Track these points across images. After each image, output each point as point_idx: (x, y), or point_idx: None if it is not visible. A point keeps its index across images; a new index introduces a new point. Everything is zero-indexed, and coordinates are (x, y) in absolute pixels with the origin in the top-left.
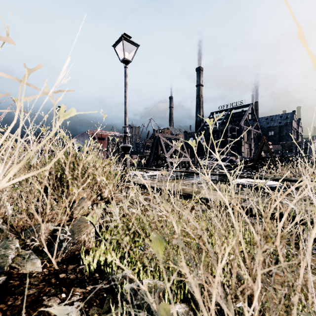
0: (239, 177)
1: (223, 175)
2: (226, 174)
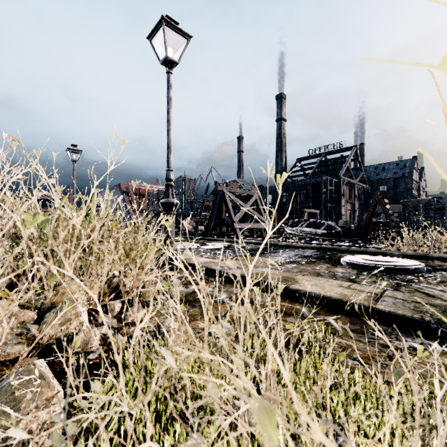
0: (347, 251)
1: (323, 249)
2: (327, 247)
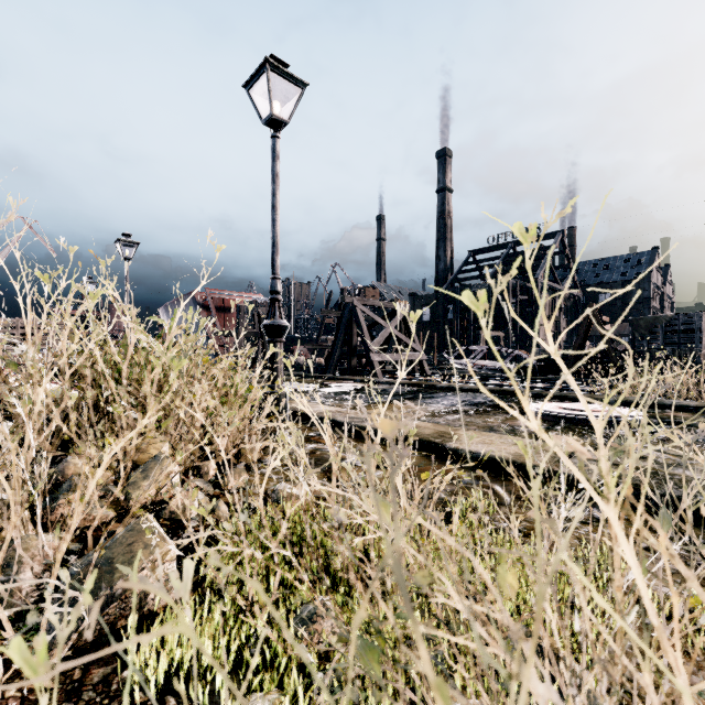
0: (540, 396)
1: (504, 393)
2: (509, 390)
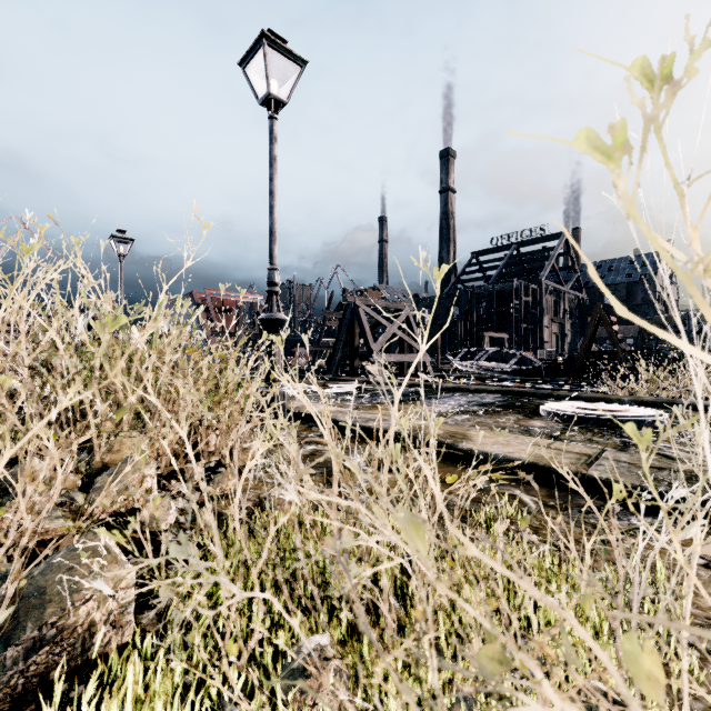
0: (550, 396)
1: (512, 393)
2: (518, 391)
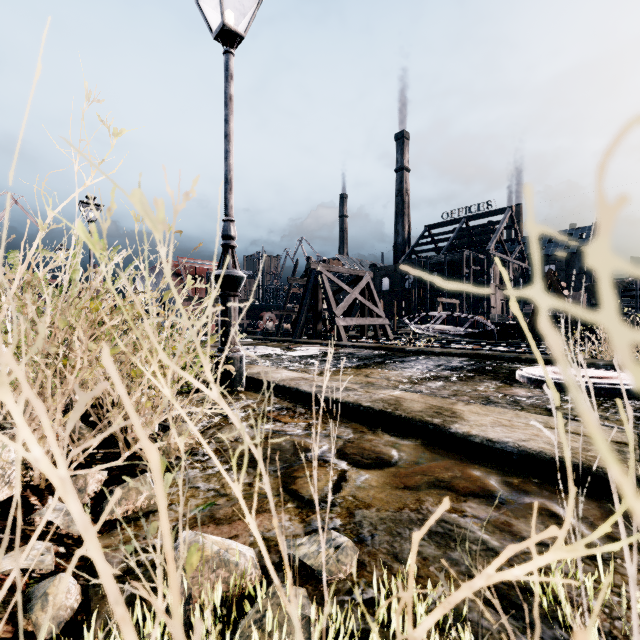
0: (519, 360)
1: (478, 356)
2: (484, 354)
